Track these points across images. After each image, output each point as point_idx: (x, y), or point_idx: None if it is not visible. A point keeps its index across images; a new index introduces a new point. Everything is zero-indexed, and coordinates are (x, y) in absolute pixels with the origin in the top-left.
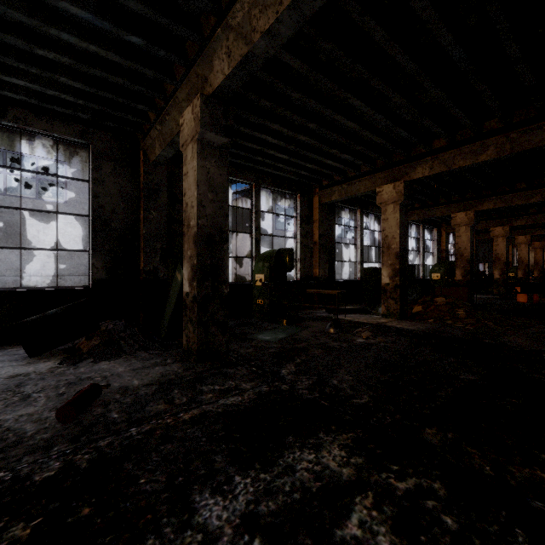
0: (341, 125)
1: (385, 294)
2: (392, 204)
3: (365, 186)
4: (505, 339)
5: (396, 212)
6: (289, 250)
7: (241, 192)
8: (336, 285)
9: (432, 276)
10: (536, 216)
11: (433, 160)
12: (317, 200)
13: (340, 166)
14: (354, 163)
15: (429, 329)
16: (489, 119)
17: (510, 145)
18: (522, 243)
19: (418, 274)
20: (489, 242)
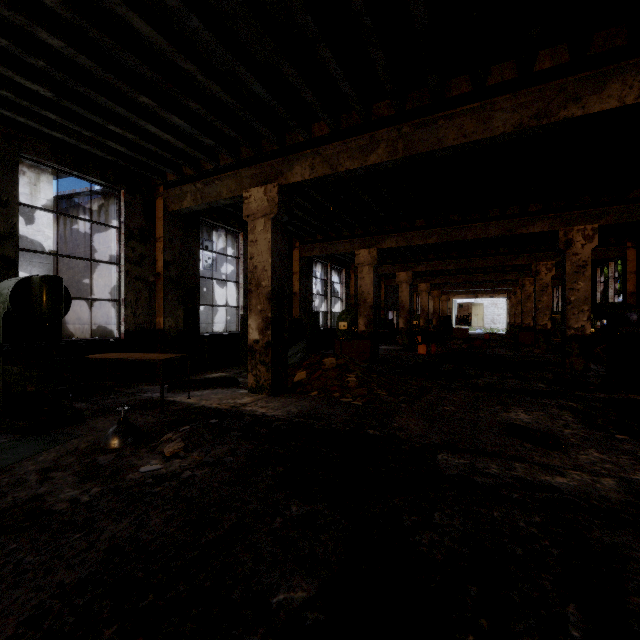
0: (134, 34)
1: (253, 356)
2: (262, 218)
3: (229, 187)
4: (395, 423)
5: (268, 231)
6: (46, 280)
7: (82, 195)
8: (202, 342)
9: (339, 325)
10: (434, 263)
11: (313, 155)
12: (161, 205)
13: (178, 143)
14: (206, 145)
15: (303, 412)
16: (378, 99)
17: (403, 143)
18: (423, 291)
19: (325, 323)
20: (397, 289)
